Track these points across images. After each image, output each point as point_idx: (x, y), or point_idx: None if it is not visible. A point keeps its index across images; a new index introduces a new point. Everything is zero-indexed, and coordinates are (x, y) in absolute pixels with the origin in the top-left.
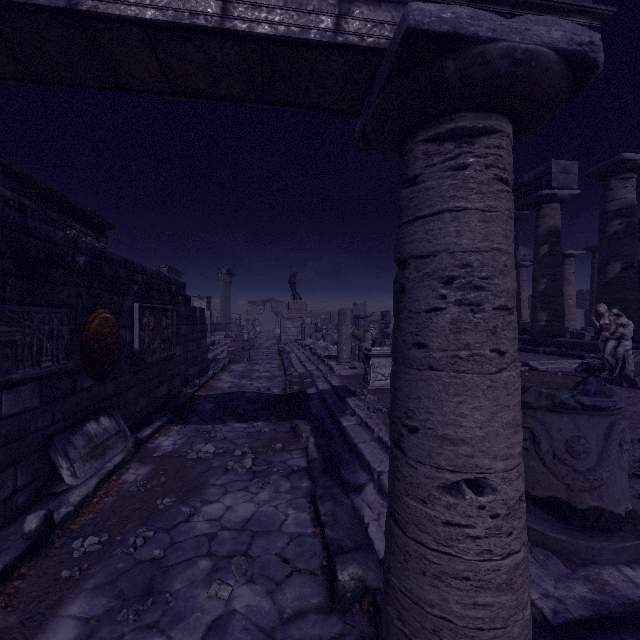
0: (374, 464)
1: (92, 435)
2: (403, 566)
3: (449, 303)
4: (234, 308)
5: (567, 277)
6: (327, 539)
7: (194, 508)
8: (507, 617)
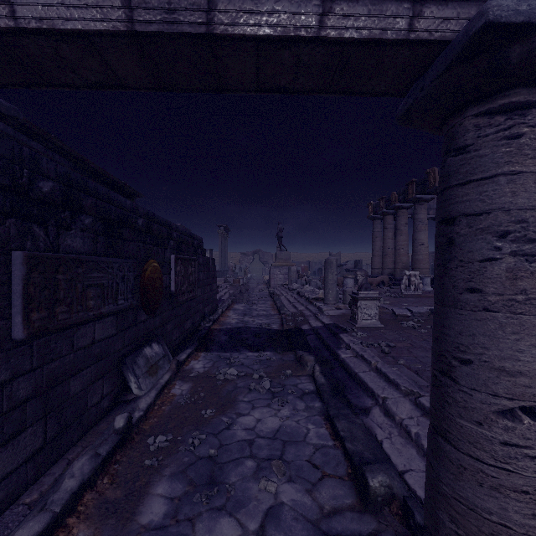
0: (377, 391)
1: (148, 357)
2: (457, 477)
3: (504, 254)
4: (229, 258)
5: None
6: (349, 451)
7: (231, 419)
8: None
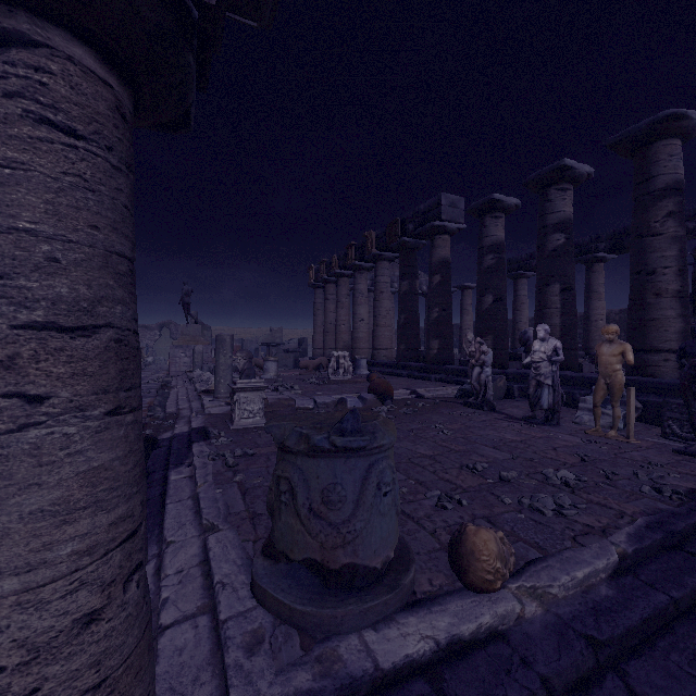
0: (168, 532)
1: None
2: None
3: None
4: None
5: (466, 308)
6: None
7: None
8: None
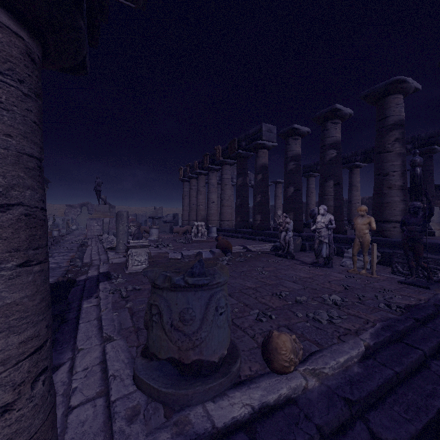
0: (79, 343)
1: None
2: None
3: None
4: (52, 210)
5: (278, 195)
6: None
7: None
8: None
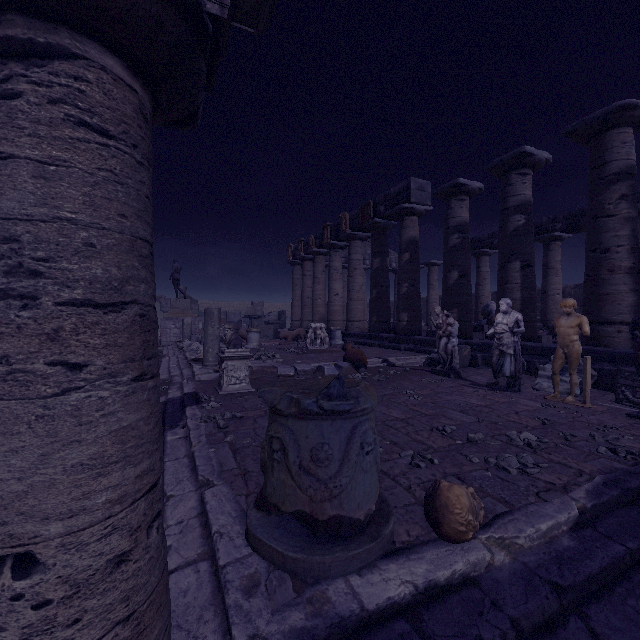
0: (168, 487)
1: None
2: None
3: None
4: None
5: (432, 283)
6: None
7: None
8: None
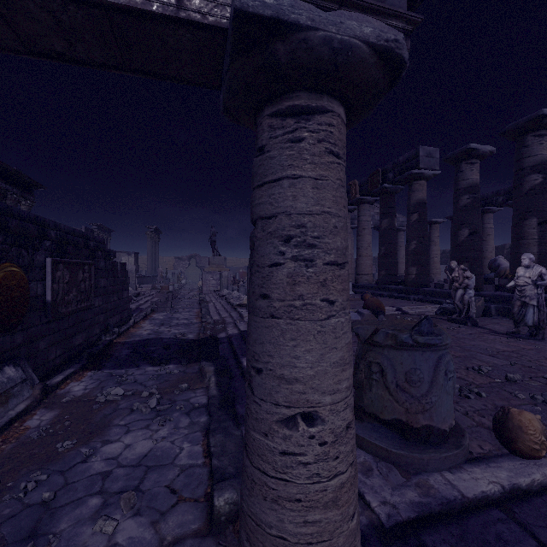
0: None
1: None
2: (250, 493)
3: (287, 259)
4: (162, 263)
5: (434, 239)
6: (213, 468)
7: (94, 449)
8: (333, 530)
